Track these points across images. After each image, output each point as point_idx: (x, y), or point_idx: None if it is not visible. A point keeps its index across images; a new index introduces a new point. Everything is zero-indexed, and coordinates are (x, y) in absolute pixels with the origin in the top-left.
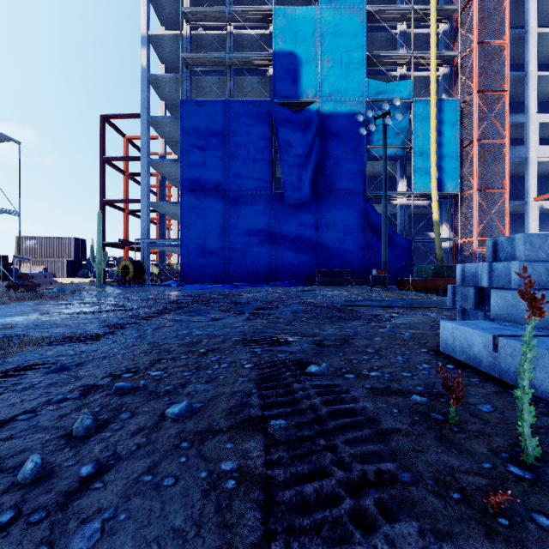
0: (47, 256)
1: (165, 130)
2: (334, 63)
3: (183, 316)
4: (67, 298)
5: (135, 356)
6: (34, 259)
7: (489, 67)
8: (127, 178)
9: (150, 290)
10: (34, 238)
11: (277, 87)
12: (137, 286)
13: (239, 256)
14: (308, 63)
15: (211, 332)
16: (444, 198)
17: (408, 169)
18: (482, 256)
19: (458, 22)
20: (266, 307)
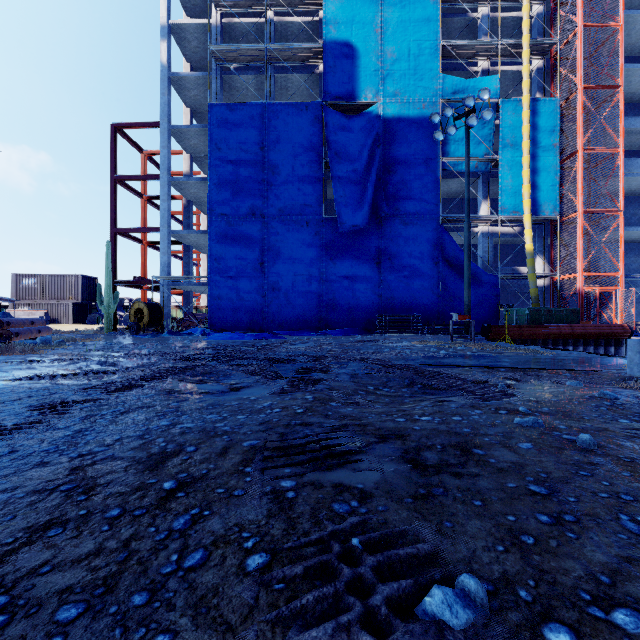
0: (49, 297)
1: (191, 143)
2: (399, 55)
3: (184, 384)
4: (45, 351)
5: (5, 507)
6: (34, 301)
7: (596, 58)
8: (145, 203)
9: (166, 340)
10: (34, 276)
11: (328, 86)
12: (151, 334)
13: (281, 298)
14: (367, 55)
15: (211, 423)
16: (539, 224)
17: (492, 188)
18: (587, 297)
19: (556, 2)
20: (313, 367)
